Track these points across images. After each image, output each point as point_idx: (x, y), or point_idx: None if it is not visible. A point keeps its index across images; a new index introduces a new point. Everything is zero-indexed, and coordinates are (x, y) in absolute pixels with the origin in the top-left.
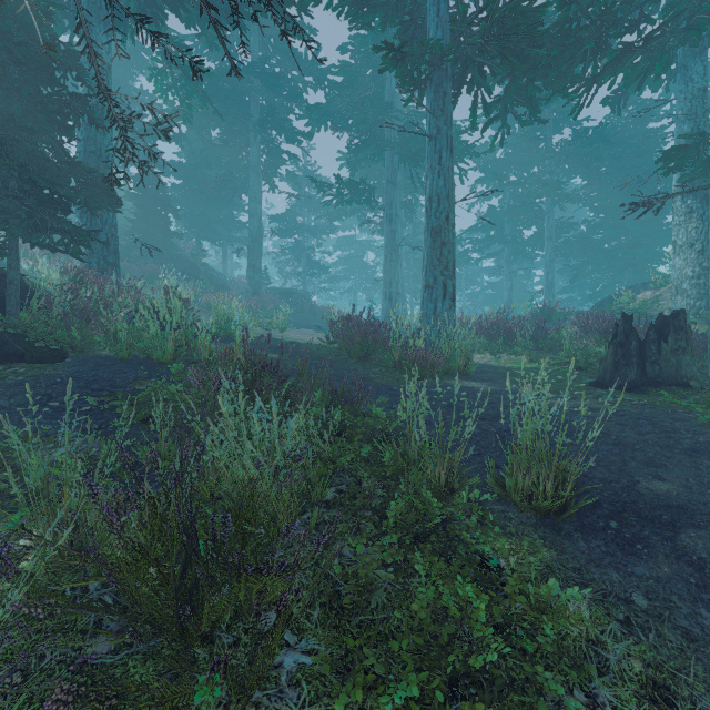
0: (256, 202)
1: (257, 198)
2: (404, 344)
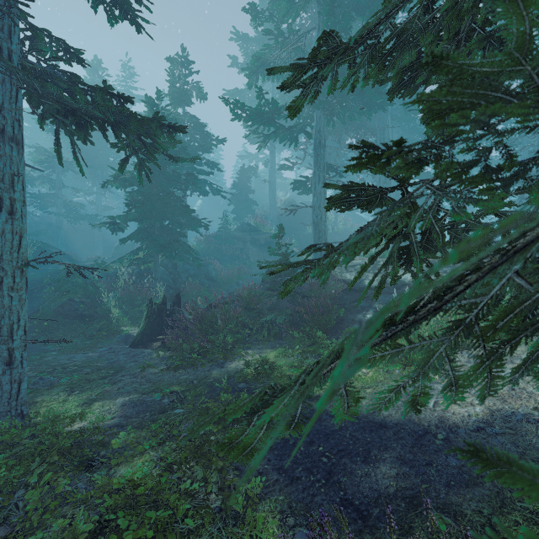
0: None
1: None
2: None
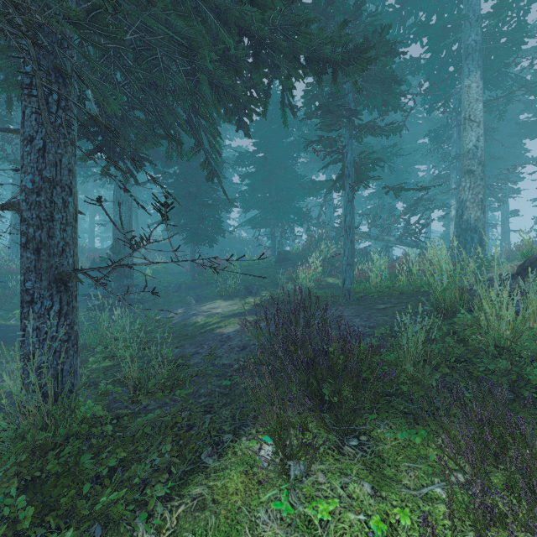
0: None
1: None
2: (1, 264)
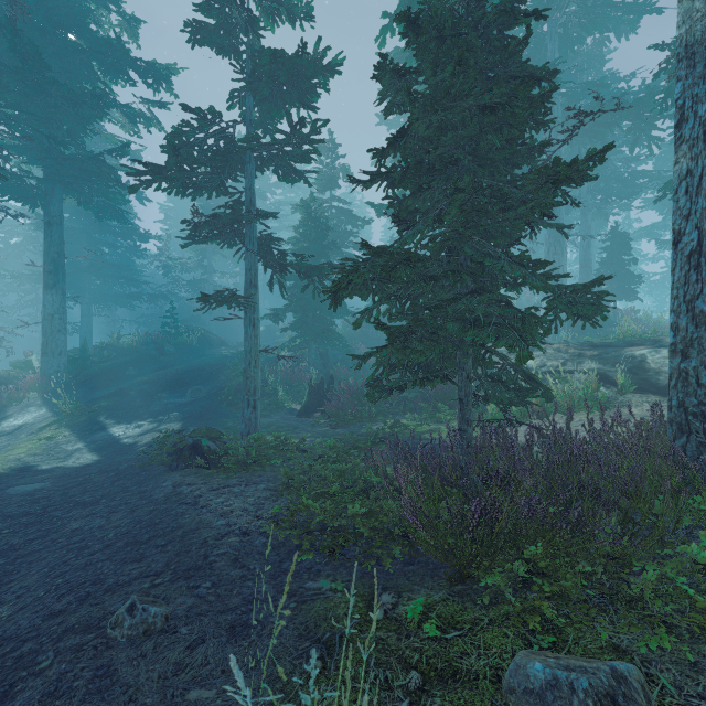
0: (592, 248)
1: (593, 245)
2: None
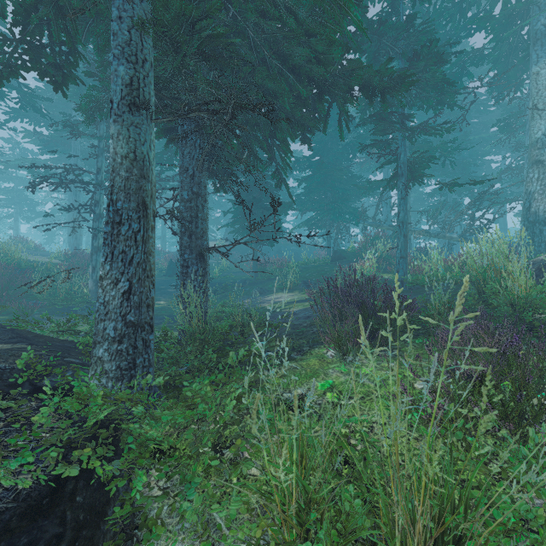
0: None
1: None
2: None
